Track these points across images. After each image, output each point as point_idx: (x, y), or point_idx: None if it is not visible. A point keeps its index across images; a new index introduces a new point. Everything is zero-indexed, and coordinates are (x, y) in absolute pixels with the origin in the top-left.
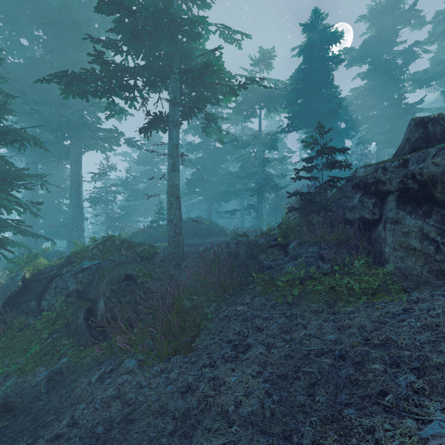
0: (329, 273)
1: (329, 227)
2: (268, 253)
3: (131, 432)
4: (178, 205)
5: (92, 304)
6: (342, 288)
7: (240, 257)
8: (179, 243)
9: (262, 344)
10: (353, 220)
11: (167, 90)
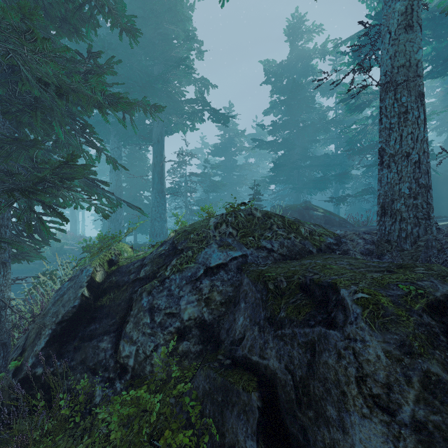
0: None
1: None
2: None
3: None
4: (422, 114)
5: (278, 397)
6: None
7: None
8: (429, 210)
9: None
10: None
11: None
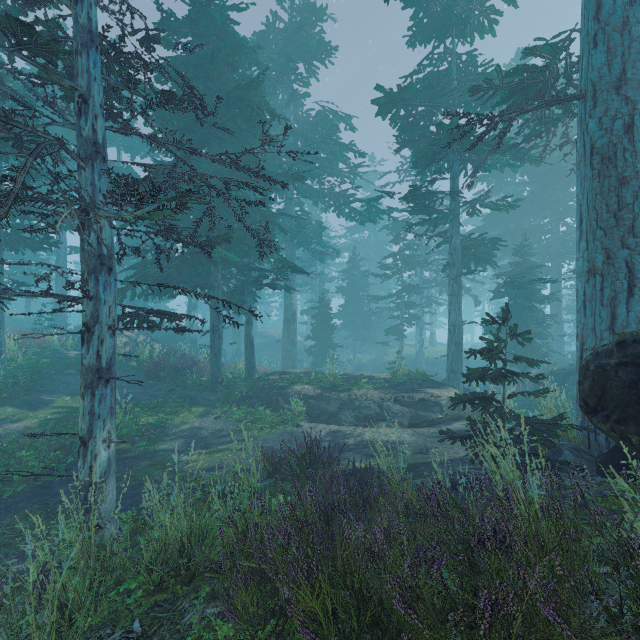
0: None
1: None
2: None
3: None
4: None
5: None
6: None
7: None
8: None
9: None
10: None
11: None
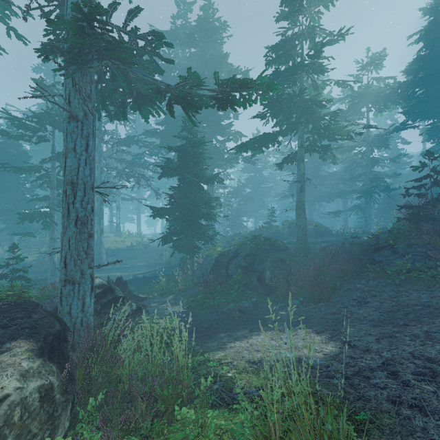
0: (433, 267)
1: (438, 233)
2: (379, 251)
3: (311, 321)
4: (304, 215)
5: (260, 274)
6: None
7: (354, 253)
8: (305, 241)
9: (376, 300)
10: None
11: (293, 132)
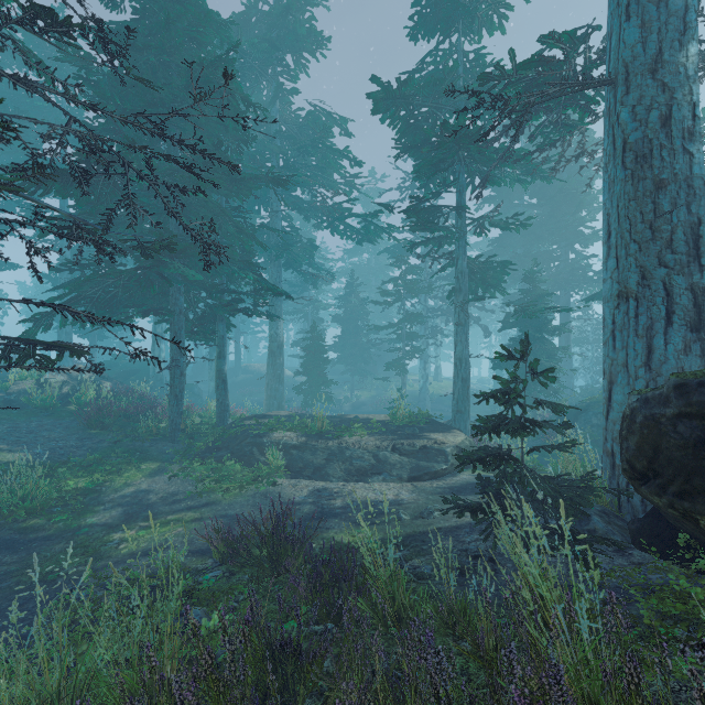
0: None
1: None
2: None
3: None
4: None
5: None
6: None
7: None
8: None
9: None
10: None
11: None
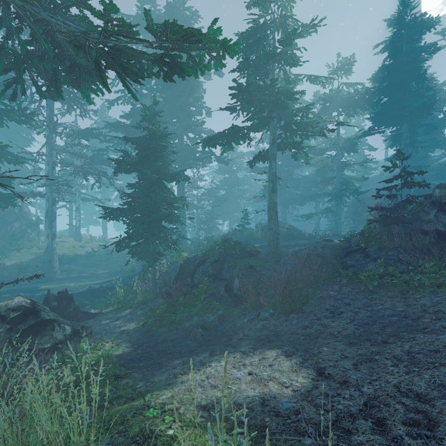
0: (405, 272)
1: (408, 236)
2: (351, 255)
3: (281, 338)
4: (276, 217)
5: (228, 282)
6: (414, 282)
7: (327, 257)
8: (277, 245)
9: (350, 310)
10: (429, 231)
11: (265, 129)
